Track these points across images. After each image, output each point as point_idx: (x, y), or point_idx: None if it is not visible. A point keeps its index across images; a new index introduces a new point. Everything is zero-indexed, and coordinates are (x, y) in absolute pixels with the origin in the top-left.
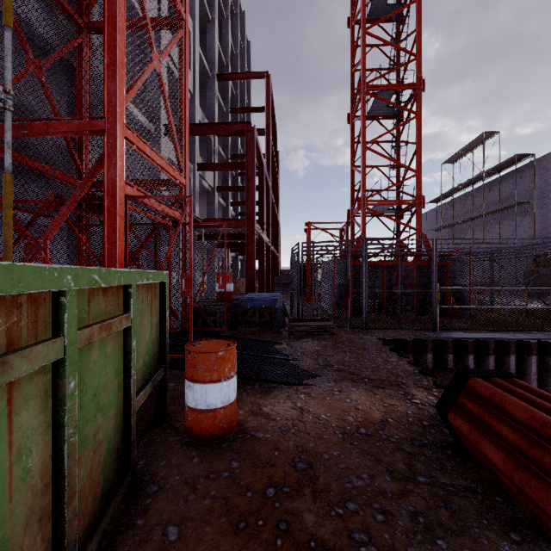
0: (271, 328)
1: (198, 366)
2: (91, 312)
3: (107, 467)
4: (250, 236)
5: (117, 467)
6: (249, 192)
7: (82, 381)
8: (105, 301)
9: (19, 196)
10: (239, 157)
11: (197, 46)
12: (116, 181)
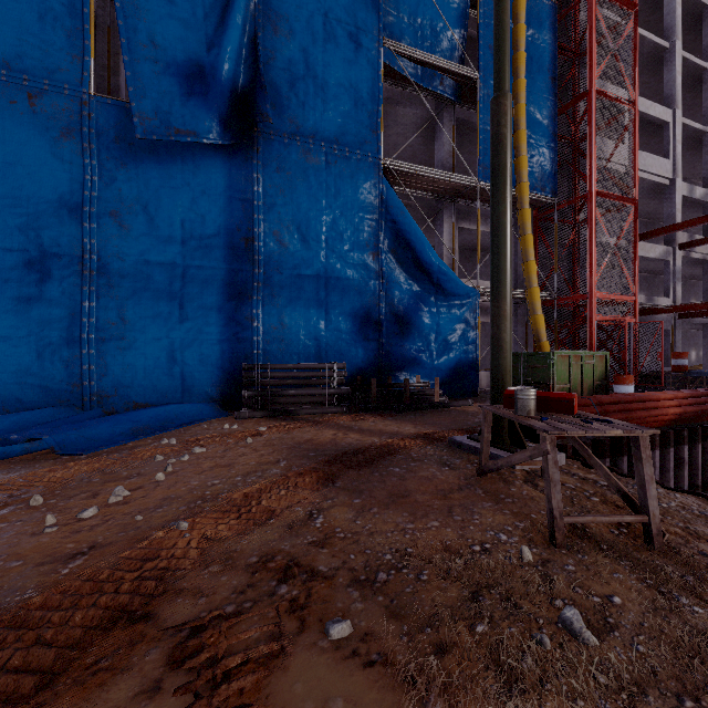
0: None
1: (616, 380)
2: (586, 359)
3: (588, 390)
4: None
5: (591, 393)
6: None
7: (584, 370)
8: (588, 358)
9: (550, 319)
10: None
11: (678, 127)
12: (592, 317)
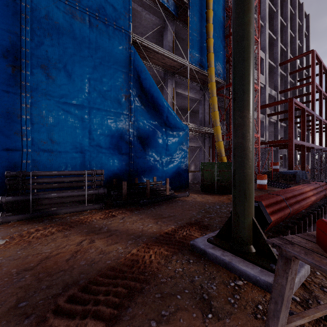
0: (294, 182)
1: (259, 177)
2: None
3: None
4: (291, 146)
5: None
6: (290, 127)
7: None
8: None
9: None
10: (295, 98)
11: (267, 62)
12: None
